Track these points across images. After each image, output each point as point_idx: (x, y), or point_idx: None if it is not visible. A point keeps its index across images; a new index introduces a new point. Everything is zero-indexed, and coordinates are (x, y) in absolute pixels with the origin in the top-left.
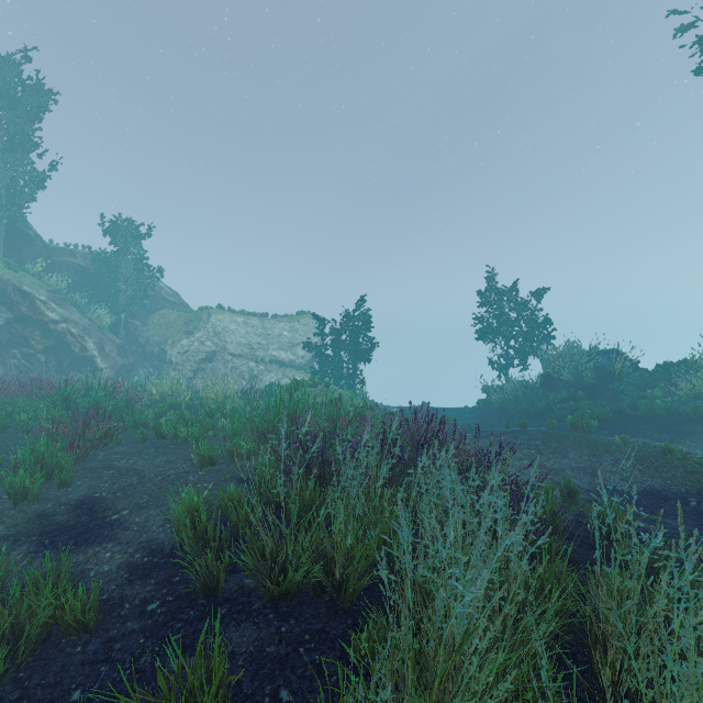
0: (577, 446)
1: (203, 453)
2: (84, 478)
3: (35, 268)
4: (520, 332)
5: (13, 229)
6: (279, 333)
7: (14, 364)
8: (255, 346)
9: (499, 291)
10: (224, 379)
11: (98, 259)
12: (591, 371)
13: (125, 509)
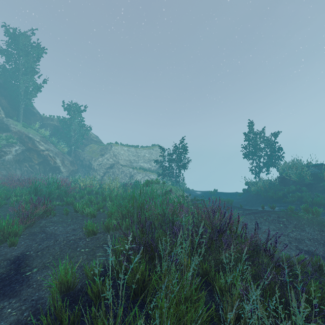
0: (310, 224)
1: (89, 228)
2: (26, 239)
3: (35, 126)
4: (266, 154)
5: (27, 109)
6: (144, 155)
7: (25, 169)
8: (132, 161)
9: (254, 133)
10: (113, 179)
11: (62, 122)
12: (309, 176)
13: (36, 267)
